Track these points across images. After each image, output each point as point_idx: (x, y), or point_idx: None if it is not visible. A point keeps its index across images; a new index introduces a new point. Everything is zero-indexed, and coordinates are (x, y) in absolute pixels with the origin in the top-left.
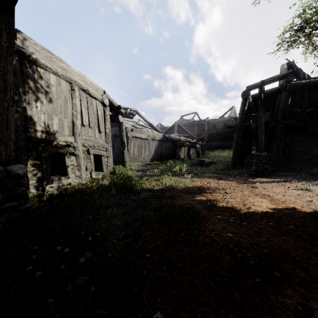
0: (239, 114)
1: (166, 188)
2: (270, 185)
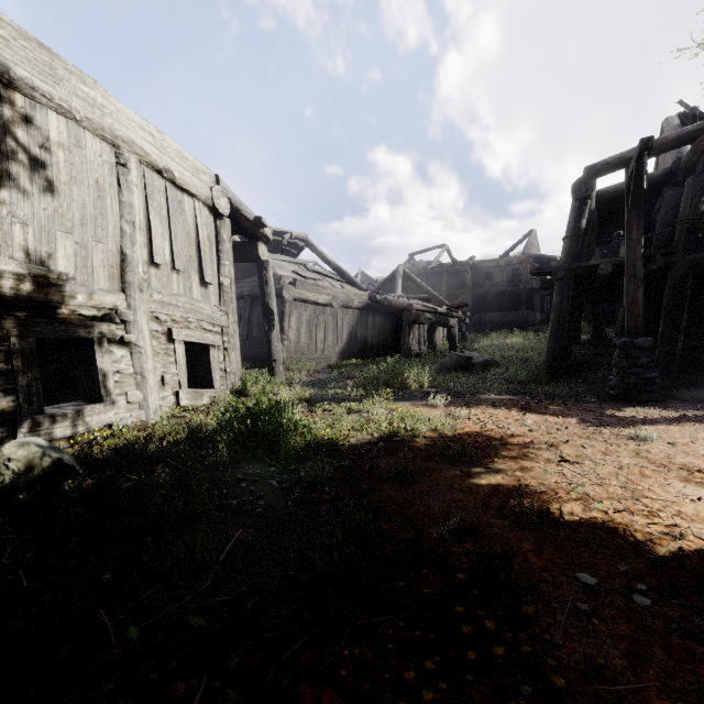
0: (566, 238)
1: (381, 439)
2: (680, 430)
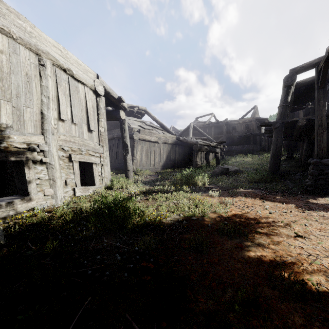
0: (280, 106)
1: (185, 218)
2: None
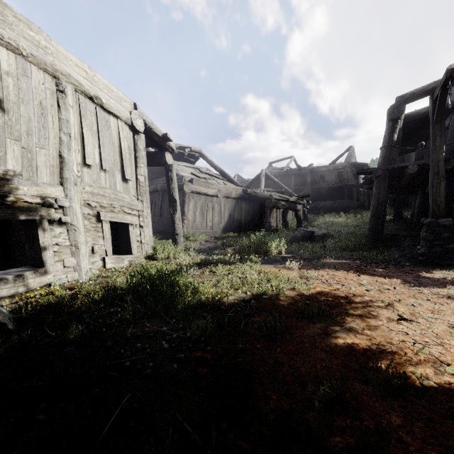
0: (383, 147)
1: (253, 297)
2: None
